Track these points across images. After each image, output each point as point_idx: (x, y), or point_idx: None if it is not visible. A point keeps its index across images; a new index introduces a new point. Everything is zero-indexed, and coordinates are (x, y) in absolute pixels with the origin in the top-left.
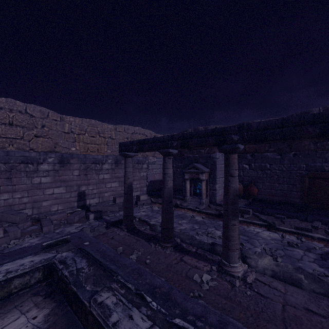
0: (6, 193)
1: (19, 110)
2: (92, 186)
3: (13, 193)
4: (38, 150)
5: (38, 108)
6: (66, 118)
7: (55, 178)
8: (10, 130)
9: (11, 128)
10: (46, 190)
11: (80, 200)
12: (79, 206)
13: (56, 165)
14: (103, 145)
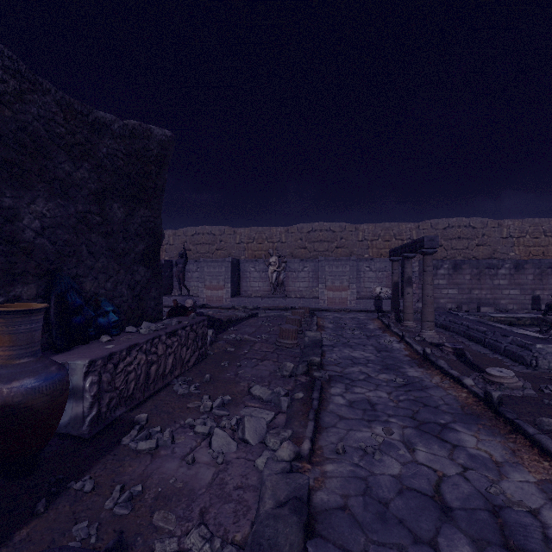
0: (477, 289)
1: (464, 225)
2: (547, 292)
3: (481, 290)
4: (479, 258)
5: (478, 220)
6: (503, 223)
7: (511, 281)
8: (458, 243)
9: (459, 241)
10: (503, 291)
11: (534, 304)
12: (533, 309)
13: (511, 270)
14: (550, 246)
